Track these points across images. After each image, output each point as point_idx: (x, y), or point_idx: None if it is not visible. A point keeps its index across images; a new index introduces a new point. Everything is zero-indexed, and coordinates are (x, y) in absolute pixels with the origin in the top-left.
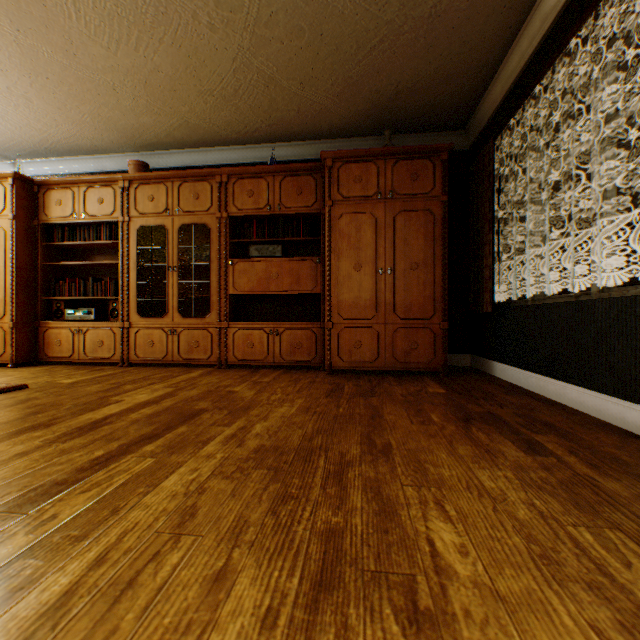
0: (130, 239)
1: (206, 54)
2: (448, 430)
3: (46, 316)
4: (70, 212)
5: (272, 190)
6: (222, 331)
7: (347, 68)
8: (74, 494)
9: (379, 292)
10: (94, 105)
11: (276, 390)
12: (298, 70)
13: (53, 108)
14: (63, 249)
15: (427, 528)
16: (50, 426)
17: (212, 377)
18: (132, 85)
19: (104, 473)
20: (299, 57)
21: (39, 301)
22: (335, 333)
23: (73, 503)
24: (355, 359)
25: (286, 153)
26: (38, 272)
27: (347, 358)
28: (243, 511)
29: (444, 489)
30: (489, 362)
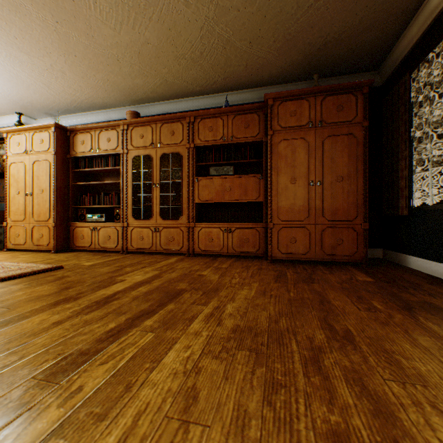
0: (127, 165)
1: (181, 26)
2: (397, 318)
3: (74, 219)
4: (89, 148)
5: (226, 126)
6: (190, 229)
7: (287, 26)
8: (95, 365)
9: (310, 200)
10: (105, 73)
11: (234, 275)
12: (248, 32)
13: (79, 78)
14: (85, 174)
15: (441, 442)
16: (77, 299)
17: (184, 263)
18: (130, 56)
19: (116, 345)
20: (250, 21)
21: (70, 209)
22: (275, 231)
23: (94, 375)
24: (291, 251)
25: (235, 99)
26: (70, 189)
27: (284, 250)
28: (239, 398)
29: (431, 388)
30: (403, 256)
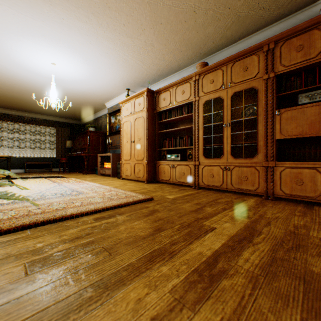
0: (198, 111)
1: None
2: None
3: (158, 158)
4: (168, 103)
5: None
6: (267, 169)
7: None
8: None
9: None
10: (181, 33)
11: None
12: None
13: (162, 46)
14: (165, 124)
15: None
16: (171, 256)
17: (270, 209)
18: (205, 0)
19: None
20: None
21: (156, 151)
22: None
23: None
24: None
25: None
26: (155, 136)
27: None
28: None
29: None
30: None
